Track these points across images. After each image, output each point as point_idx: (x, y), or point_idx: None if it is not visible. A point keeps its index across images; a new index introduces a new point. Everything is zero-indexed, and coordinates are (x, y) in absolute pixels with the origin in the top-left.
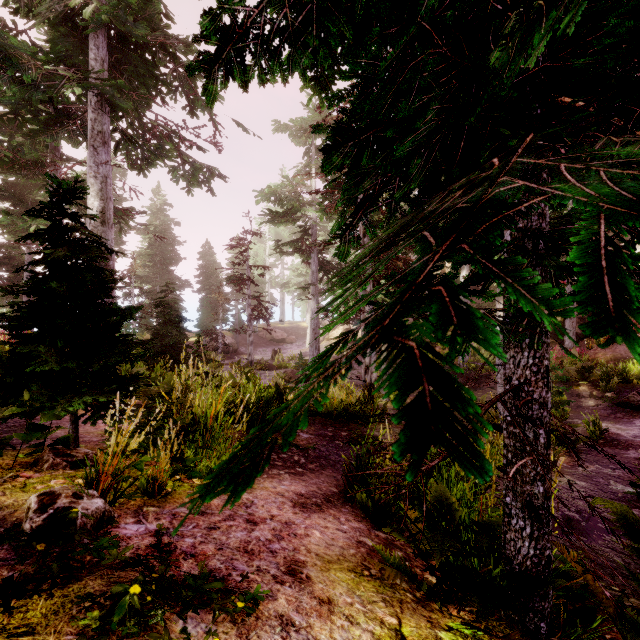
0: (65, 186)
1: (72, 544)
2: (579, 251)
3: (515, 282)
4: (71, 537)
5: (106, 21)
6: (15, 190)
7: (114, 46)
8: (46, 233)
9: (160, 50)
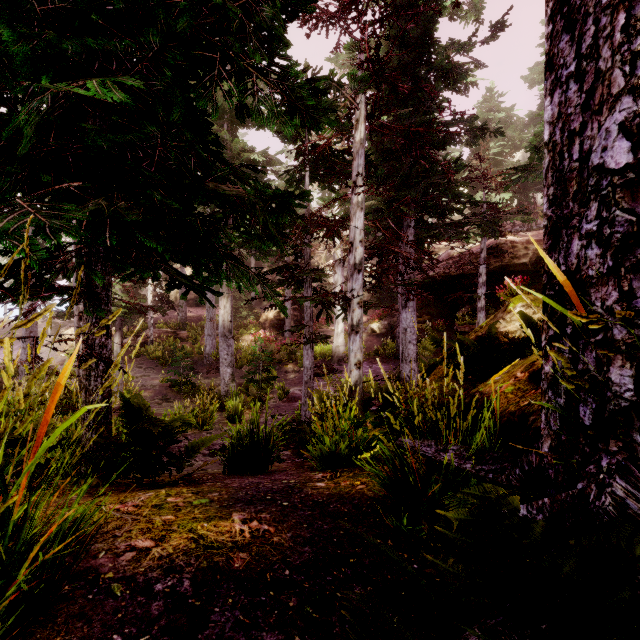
0: None
1: None
2: None
3: None
4: None
5: None
6: None
7: None
8: None
9: None
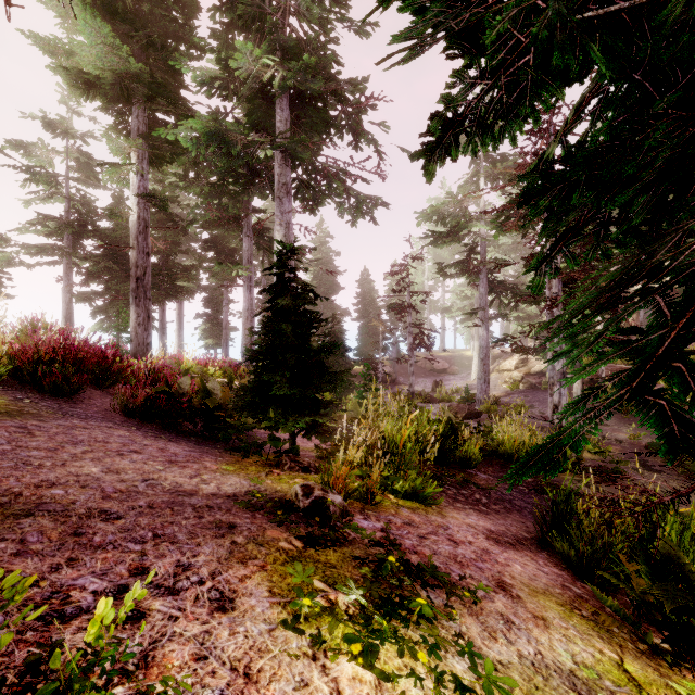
0: (288, 247)
1: (330, 523)
2: None
3: None
4: (331, 518)
5: (290, 86)
6: (217, 241)
7: (294, 104)
8: (275, 286)
9: (332, 97)
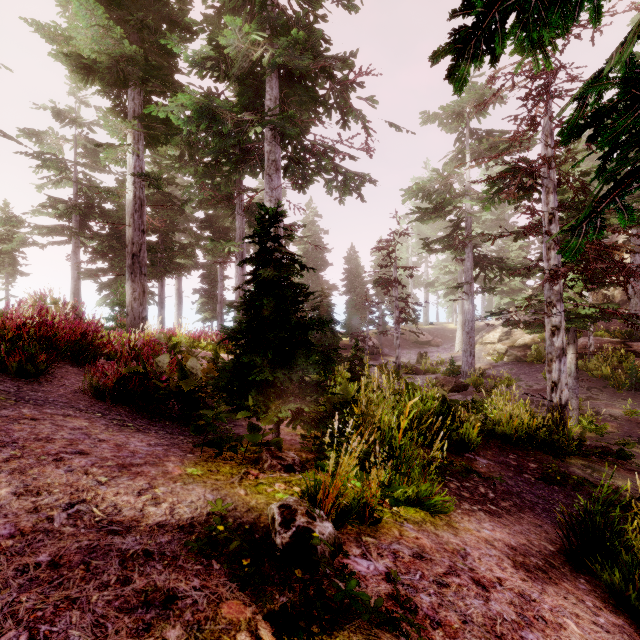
0: (271, 212)
1: (317, 572)
2: None
3: None
4: (318, 566)
5: (279, 63)
6: (212, 220)
7: (283, 83)
8: (257, 256)
9: (320, 74)
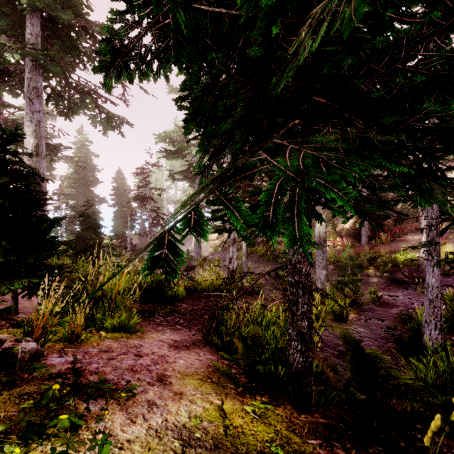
0: (8, 133)
1: (15, 369)
2: (264, 195)
3: (234, 209)
4: (14, 364)
5: (39, 7)
6: None
7: (46, 25)
8: None
9: (82, 31)
